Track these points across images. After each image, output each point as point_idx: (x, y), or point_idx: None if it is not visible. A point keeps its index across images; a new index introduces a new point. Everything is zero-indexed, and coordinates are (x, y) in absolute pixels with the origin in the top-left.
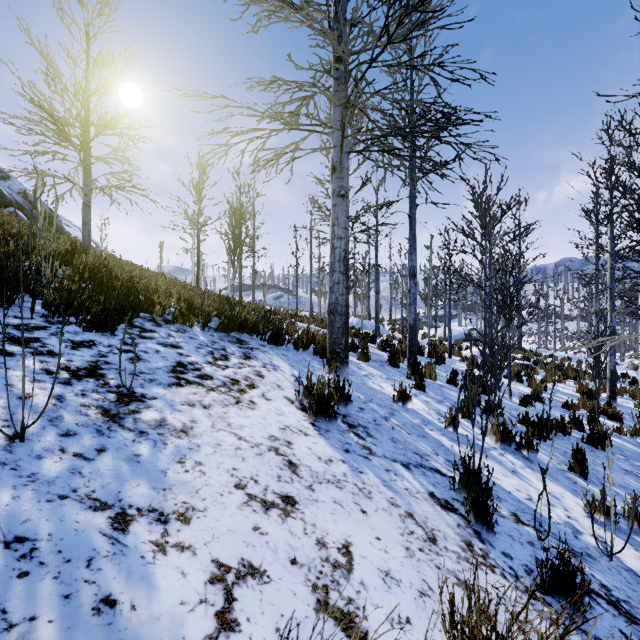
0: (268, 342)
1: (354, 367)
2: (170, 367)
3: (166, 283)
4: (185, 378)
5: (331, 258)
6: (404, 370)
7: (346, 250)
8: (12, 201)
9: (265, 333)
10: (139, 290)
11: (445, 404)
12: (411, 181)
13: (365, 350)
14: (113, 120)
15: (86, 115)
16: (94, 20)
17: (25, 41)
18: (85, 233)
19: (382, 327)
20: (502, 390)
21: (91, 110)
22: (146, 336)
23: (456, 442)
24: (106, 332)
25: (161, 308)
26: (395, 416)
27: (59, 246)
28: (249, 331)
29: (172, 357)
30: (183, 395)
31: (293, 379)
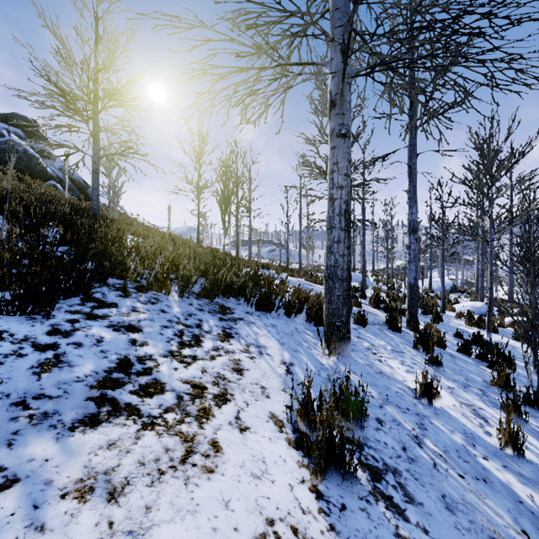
0: (255, 308)
1: (353, 336)
2: (102, 373)
3: (156, 243)
4: (114, 399)
5: (329, 212)
6: (406, 335)
7: (348, 201)
8: (52, 175)
9: (253, 297)
10: (114, 253)
11: (473, 390)
12: (411, 128)
13: (358, 308)
14: (116, 91)
15: (93, 88)
16: (101, 1)
17: (42, 25)
18: (94, 197)
19: (367, 279)
20: (518, 357)
21: (98, 84)
22: (98, 314)
23: (531, 484)
24: (38, 313)
25: (135, 273)
26: (427, 431)
27: (65, 209)
28: (236, 295)
29: (117, 350)
30: (84, 456)
31: (283, 370)
